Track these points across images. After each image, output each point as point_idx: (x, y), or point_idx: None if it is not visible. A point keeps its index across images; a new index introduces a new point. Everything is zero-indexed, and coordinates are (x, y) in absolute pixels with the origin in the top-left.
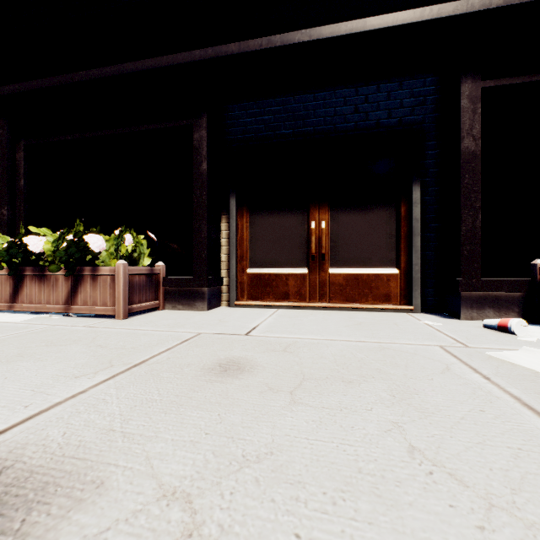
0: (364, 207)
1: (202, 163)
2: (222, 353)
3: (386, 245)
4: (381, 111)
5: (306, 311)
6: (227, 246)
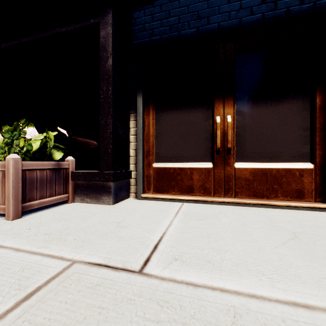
0: (273, 99)
1: (108, 59)
2: None
3: (299, 138)
4: None
5: (213, 207)
6: (135, 142)
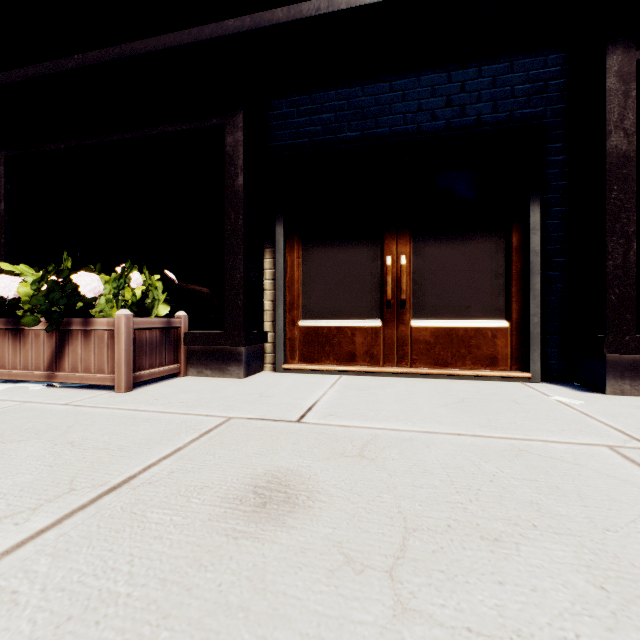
0: (460, 235)
1: (238, 176)
2: (260, 462)
3: (491, 287)
4: (484, 103)
5: (380, 379)
6: (272, 290)
